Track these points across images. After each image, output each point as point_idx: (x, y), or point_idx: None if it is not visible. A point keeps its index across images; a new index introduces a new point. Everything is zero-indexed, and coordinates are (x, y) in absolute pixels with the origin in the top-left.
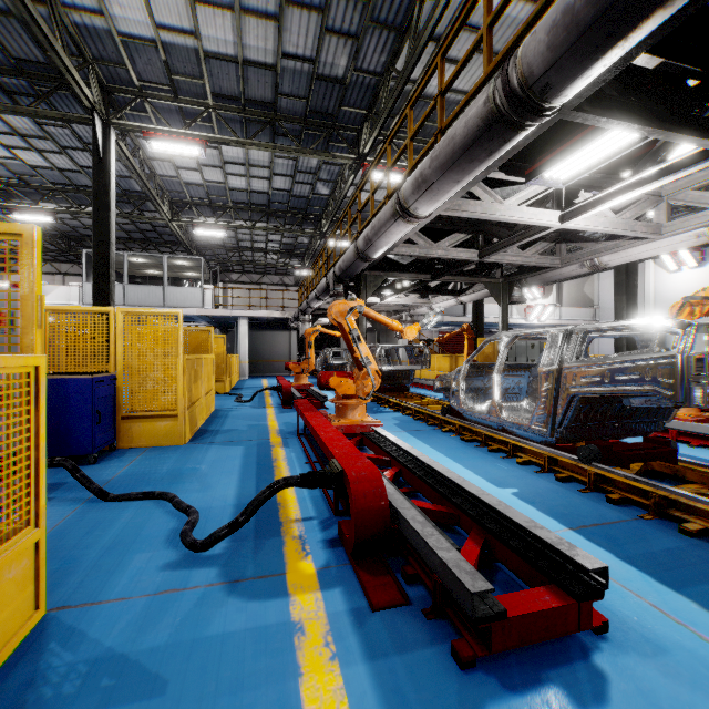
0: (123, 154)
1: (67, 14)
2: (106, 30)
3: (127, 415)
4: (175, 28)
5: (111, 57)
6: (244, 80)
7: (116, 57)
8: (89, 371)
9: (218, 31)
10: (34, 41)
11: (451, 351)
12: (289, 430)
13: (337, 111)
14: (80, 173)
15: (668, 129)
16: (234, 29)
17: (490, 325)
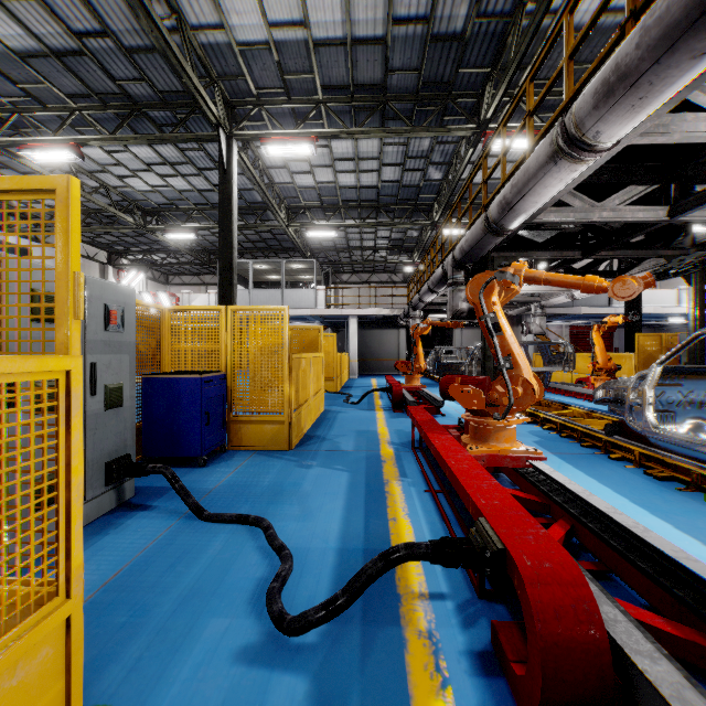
0: (245, 165)
1: (195, 37)
2: (227, 43)
3: (237, 416)
4: (286, 22)
5: (232, 70)
6: (352, 64)
7: (236, 69)
8: (203, 370)
9: (327, 13)
10: (173, 71)
11: (586, 349)
12: (402, 440)
13: (453, 76)
14: (214, 191)
15: None
16: (342, 6)
17: (644, 316)
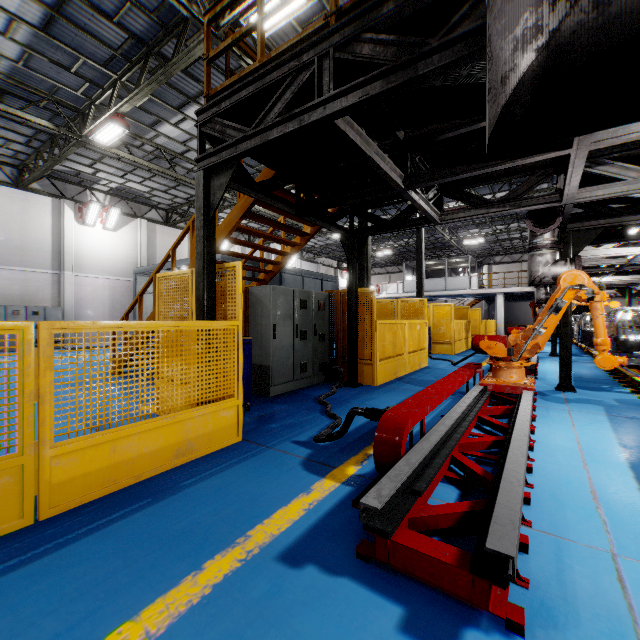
0: None
1: None
2: None
3: (434, 342)
4: None
5: None
6: None
7: None
8: None
9: None
10: None
11: None
12: None
13: None
14: None
15: (612, 242)
16: None
17: None
